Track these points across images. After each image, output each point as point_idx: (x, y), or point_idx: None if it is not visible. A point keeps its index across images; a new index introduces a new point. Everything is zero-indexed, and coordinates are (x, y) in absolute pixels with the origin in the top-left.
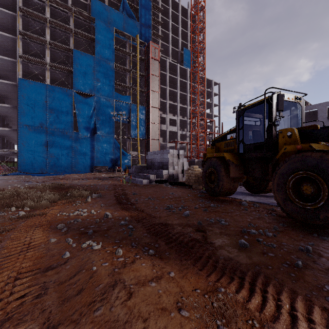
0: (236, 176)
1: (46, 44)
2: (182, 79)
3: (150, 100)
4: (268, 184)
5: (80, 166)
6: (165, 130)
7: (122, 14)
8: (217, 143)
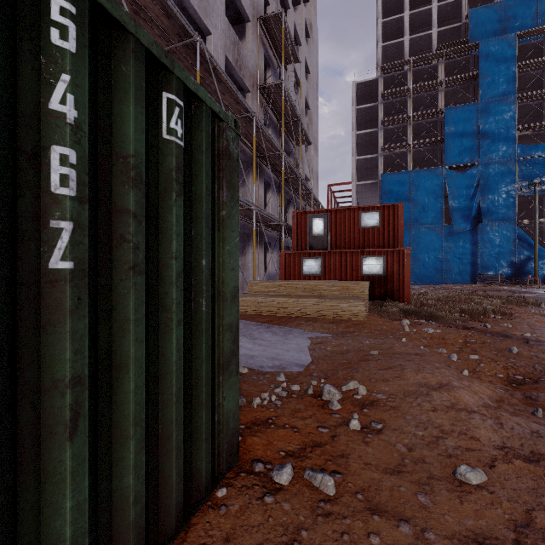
0: None
1: (408, 120)
2: None
3: None
4: None
5: (454, 274)
6: None
7: None
8: None
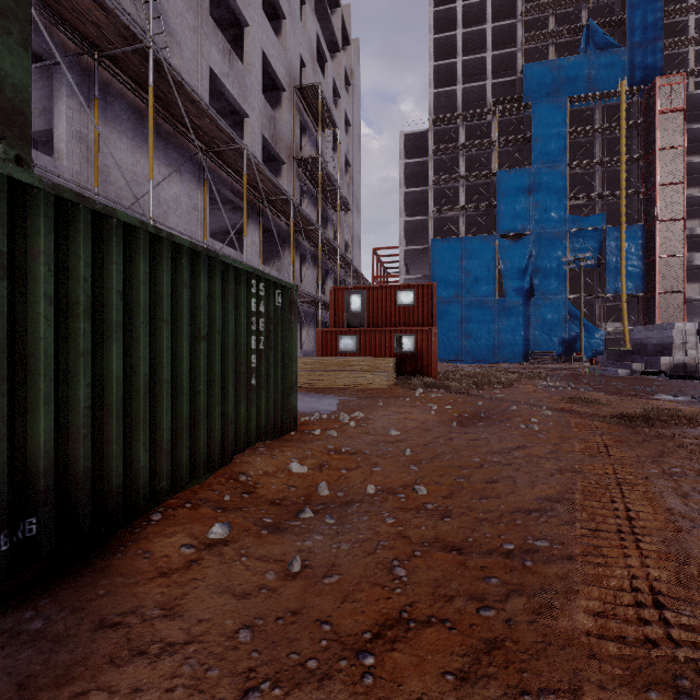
0: None
1: (460, 180)
2: None
3: (656, 208)
4: None
5: (507, 351)
6: None
7: (585, 55)
8: None
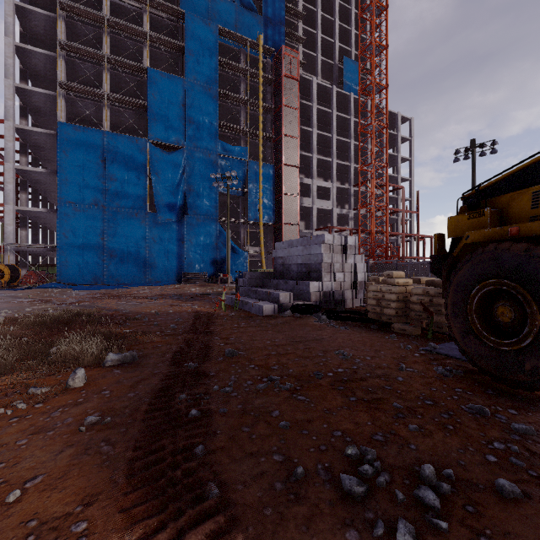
0: None
1: (104, 63)
2: (340, 113)
3: (282, 153)
4: None
5: (159, 272)
6: (310, 208)
7: (233, 3)
8: (492, 198)
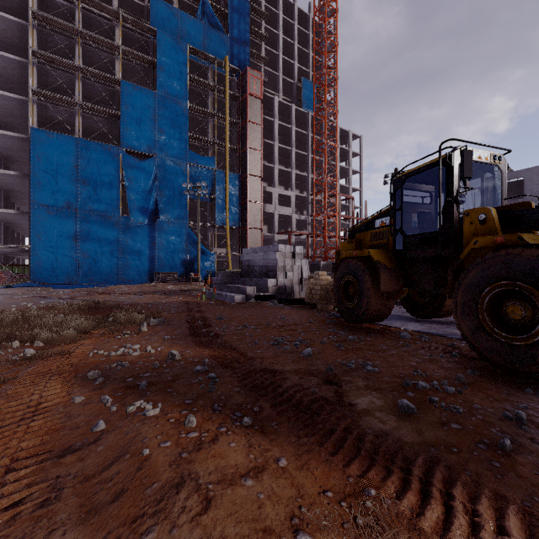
0: (390, 289)
1: (76, 72)
2: (299, 129)
3: (247, 164)
4: (444, 303)
5: (132, 272)
6: (272, 214)
7: (201, 22)
8: (359, 233)
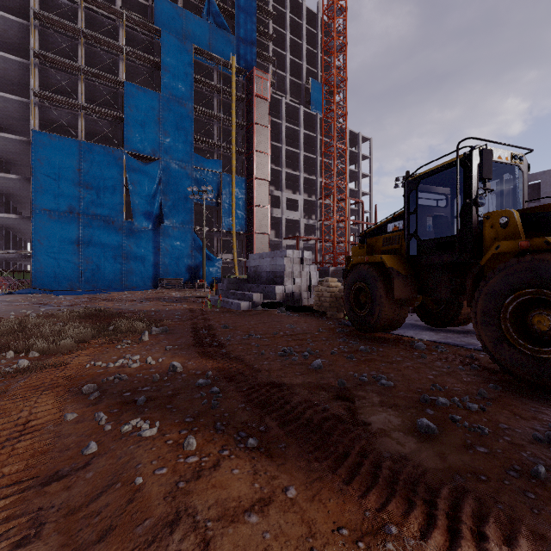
0: (404, 297)
1: (79, 73)
2: (307, 131)
3: (254, 167)
4: (461, 311)
5: (136, 278)
6: (280, 218)
7: (207, 22)
8: (370, 238)
